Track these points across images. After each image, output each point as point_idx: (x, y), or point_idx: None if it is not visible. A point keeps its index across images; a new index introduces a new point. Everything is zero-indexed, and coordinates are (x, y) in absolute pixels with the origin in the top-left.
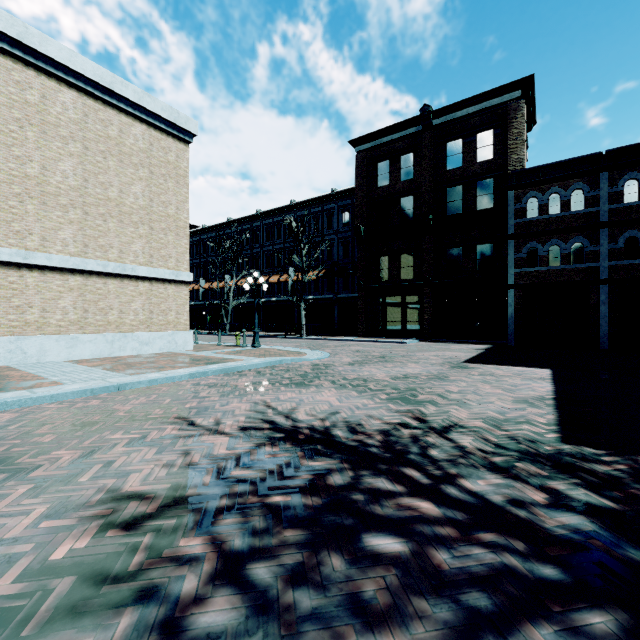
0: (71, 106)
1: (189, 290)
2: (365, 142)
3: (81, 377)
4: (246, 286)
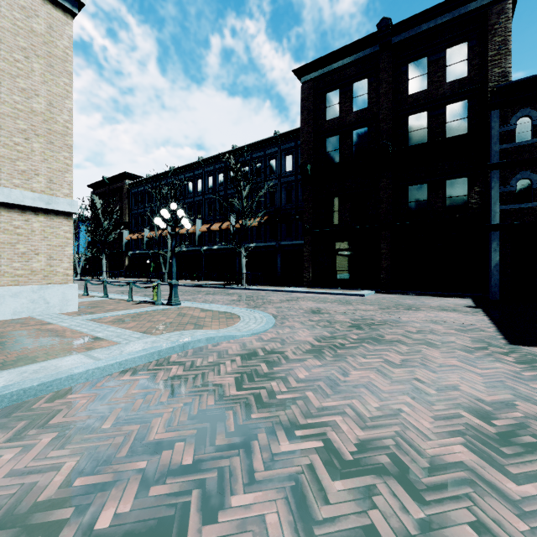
0: None
1: (134, 239)
2: (312, 70)
3: None
4: (157, 221)
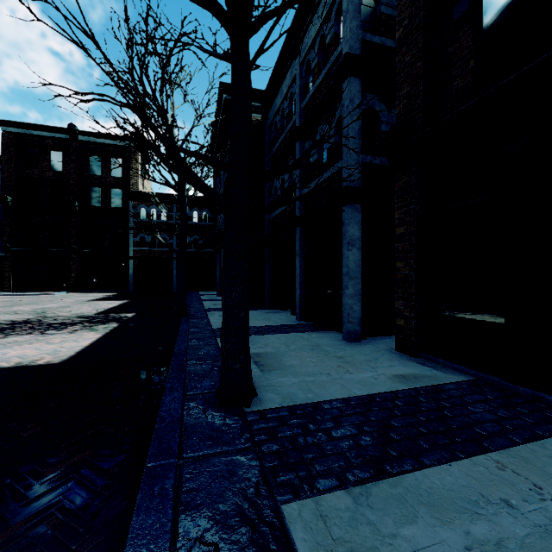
0: None
1: None
2: (13, 126)
3: None
4: None
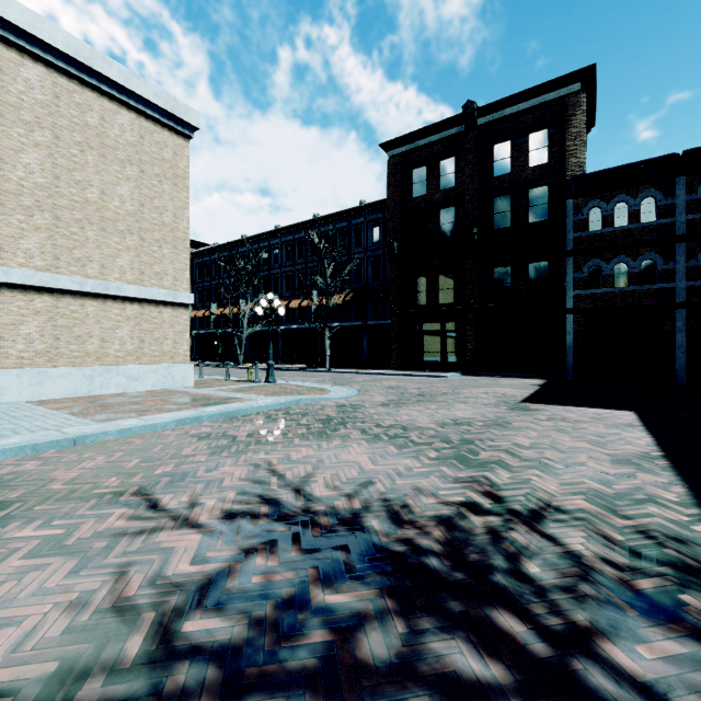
0: (37, 84)
1: (199, 317)
2: (399, 145)
3: (31, 425)
4: (258, 310)
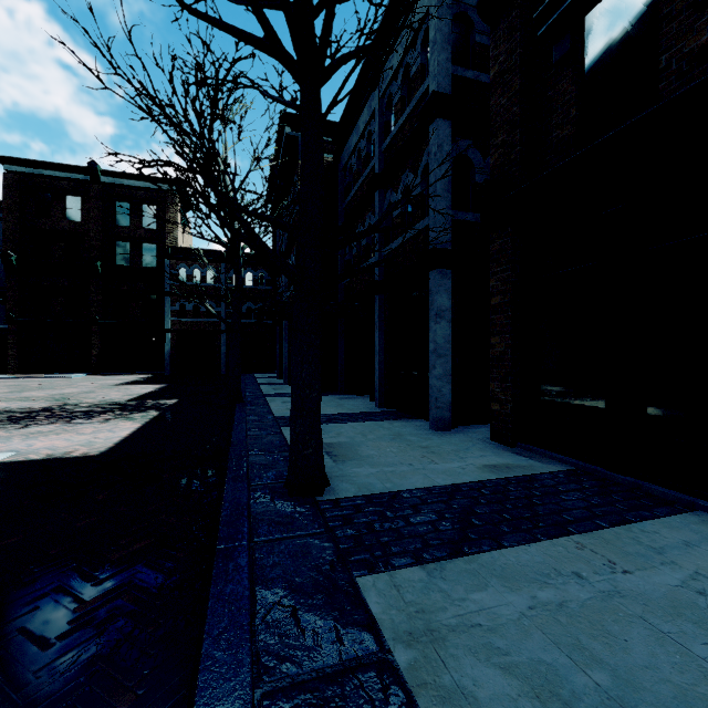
0: None
1: None
2: (19, 164)
3: None
4: None
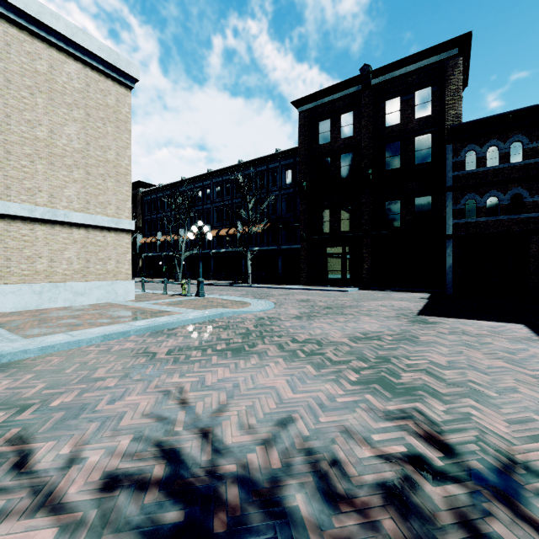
0: None
1: (147, 242)
2: (307, 102)
3: None
4: (190, 235)
